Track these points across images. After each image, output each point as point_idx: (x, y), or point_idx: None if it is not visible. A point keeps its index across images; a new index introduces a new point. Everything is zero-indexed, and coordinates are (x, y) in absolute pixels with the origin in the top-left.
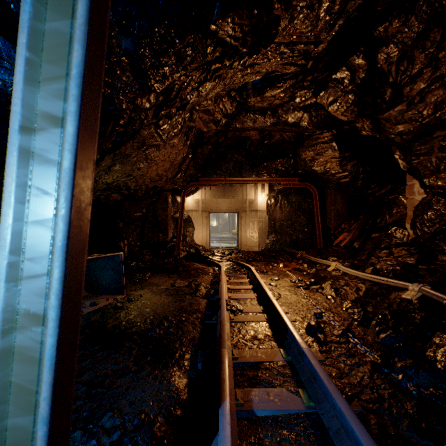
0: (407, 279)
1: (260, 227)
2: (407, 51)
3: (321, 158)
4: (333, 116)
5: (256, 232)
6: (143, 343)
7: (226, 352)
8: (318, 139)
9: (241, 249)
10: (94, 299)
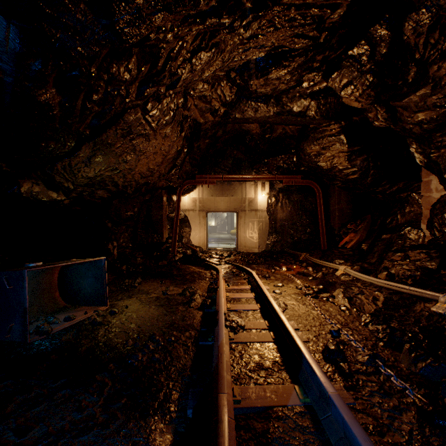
0: (430, 286)
1: (261, 227)
2: (441, 18)
3: (328, 153)
4: (343, 104)
5: (256, 232)
6: (119, 376)
7: (225, 401)
8: (325, 132)
9: (240, 251)
10: (71, 311)
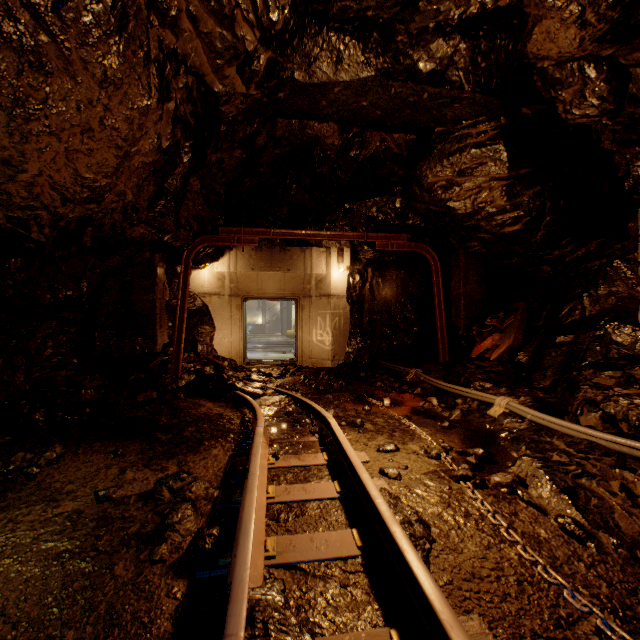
0: None
1: (337, 325)
2: None
3: (468, 181)
4: (523, 60)
5: (329, 333)
6: None
7: None
8: (466, 139)
9: (302, 364)
10: None
